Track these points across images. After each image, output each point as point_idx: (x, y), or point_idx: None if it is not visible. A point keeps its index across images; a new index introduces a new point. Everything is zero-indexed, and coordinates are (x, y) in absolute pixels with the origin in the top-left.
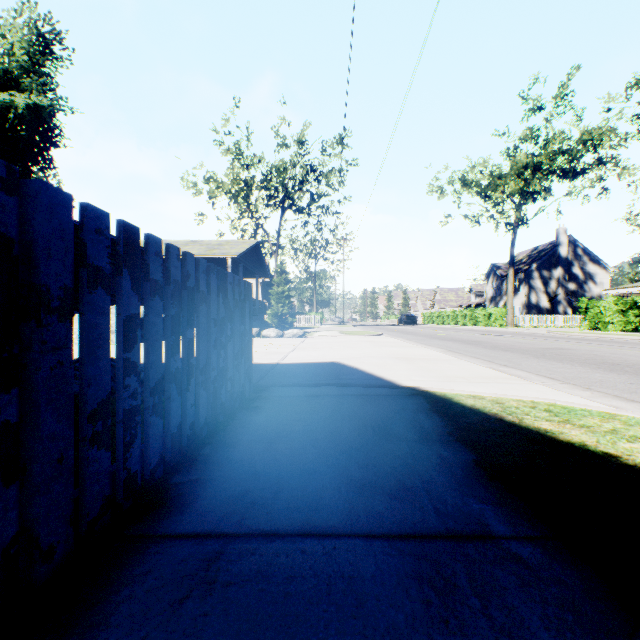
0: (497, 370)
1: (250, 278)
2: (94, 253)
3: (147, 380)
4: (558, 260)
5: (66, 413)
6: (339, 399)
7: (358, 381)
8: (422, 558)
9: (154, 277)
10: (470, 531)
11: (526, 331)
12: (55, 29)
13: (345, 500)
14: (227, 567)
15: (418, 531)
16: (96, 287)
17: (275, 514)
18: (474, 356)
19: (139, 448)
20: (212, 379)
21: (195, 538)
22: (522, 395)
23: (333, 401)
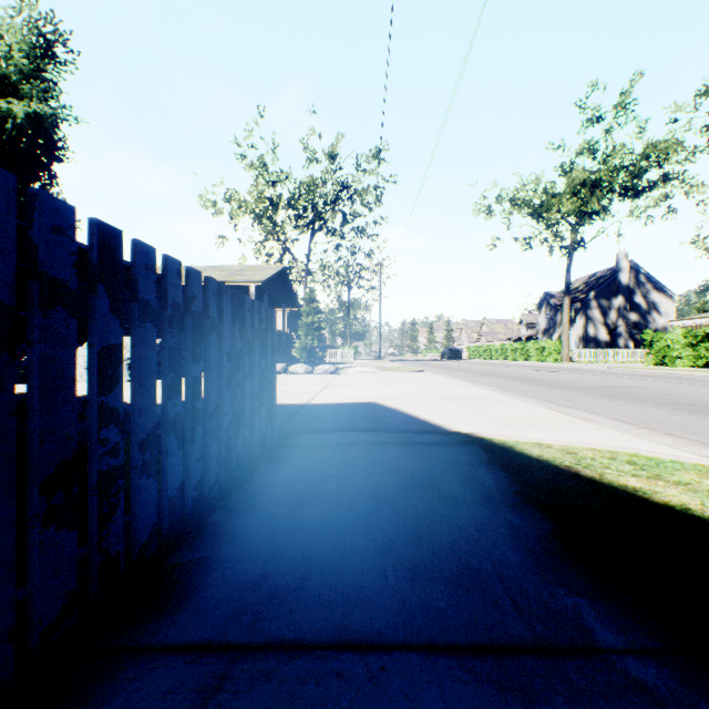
0: (559, 412)
1: (276, 308)
2: (50, 259)
3: (134, 431)
4: (618, 288)
5: (2, 484)
6: (379, 448)
7: (400, 425)
8: (507, 687)
9: (144, 297)
10: (567, 640)
11: (584, 367)
12: (58, 29)
13: (393, 590)
14: (231, 703)
15: (496, 640)
16: (54, 306)
17: (301, 613)
18: (530, 395)
19: (122, 521)
20: (225, 426)
21: (190, 653)
22: (594, 442)
23: (372, 450)
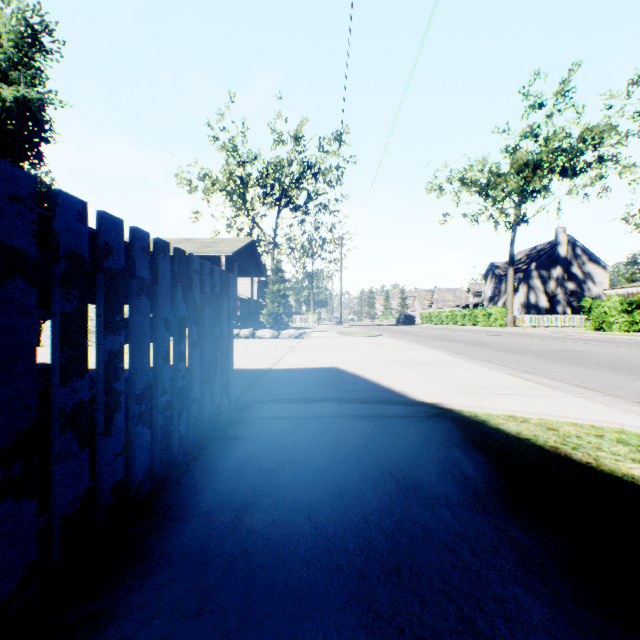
0: (519, 377)
1: (246, 277)
2: None
3: None
4: (557, 260)
5: None
6: (342, 423)
7: (363, 393)
8: None
9: (8, 241)
10: None
11: (528, 331)
12: (44, 20)
13: None
14: None
15: None
16: None
17: None
18: (486, 360)
19: None
20: (162, 406)
21: None
22: (566, 413)
23: (335, 426)
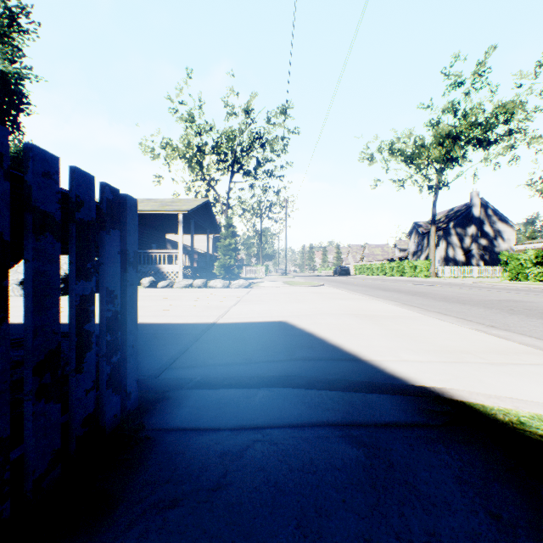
0: (494, 335)
1: (202, 233)
2: None
3: None
4: (472, 219)
5: None
6: (308, 446)
7: (324, 365)
8: None
9: None
10: None
11: (453, 281)
12: (21, 3)
13: None
14: None
15: None
16: None
17: None
18: (439, 311)
19: None
20: None
21: None
22: None
23: (296, 458)
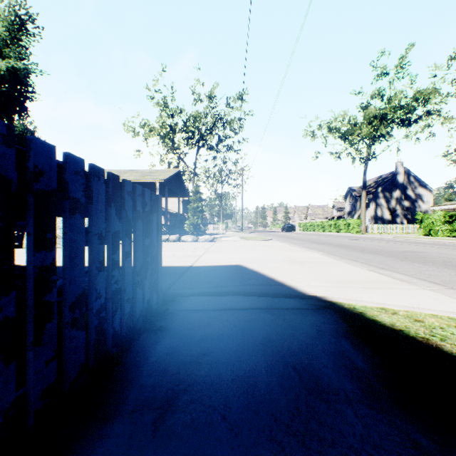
0: (379, 273)
1: (174, 197)
2: None
3: None
4: (397, 185)
5: None
6: (248, 314)
7: (262, 287)
8: None
9: None
10: None
11: (377, 236)
12: (28, 12)
13: None
14: None
15: None
16: None
17: None
18: (351, 259)
19: None
20: (96, 309)
21: None
22: (422, 304)
23: (242, 318)
